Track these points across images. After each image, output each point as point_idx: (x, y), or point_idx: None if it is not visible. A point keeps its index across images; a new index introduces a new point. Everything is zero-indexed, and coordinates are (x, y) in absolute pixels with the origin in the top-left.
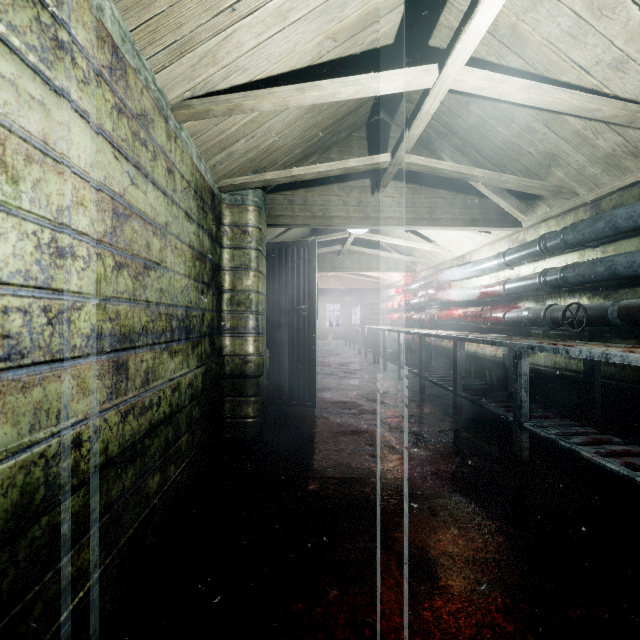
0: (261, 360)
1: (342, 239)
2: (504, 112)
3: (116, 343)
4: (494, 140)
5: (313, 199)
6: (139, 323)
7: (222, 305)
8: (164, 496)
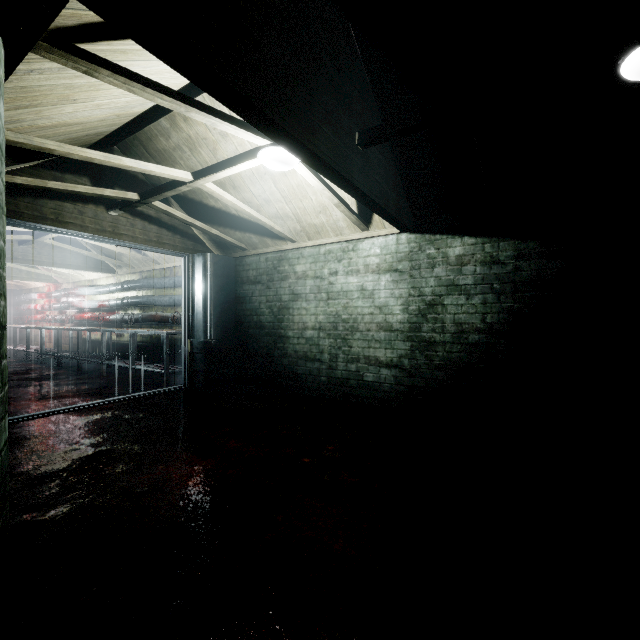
0: None
1: None
2: None
3: None
4: None
5: None
6: None
7: None
8: None
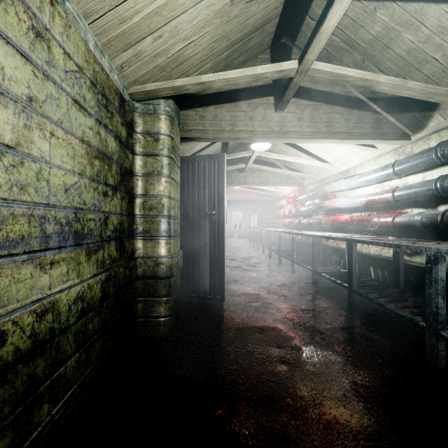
0: (172, 262)
1: (245, 160)
2: (415, 13)
3: None
4: (397, 49)
5: (222, 115)
6: None
7: (135, 209)
8: None
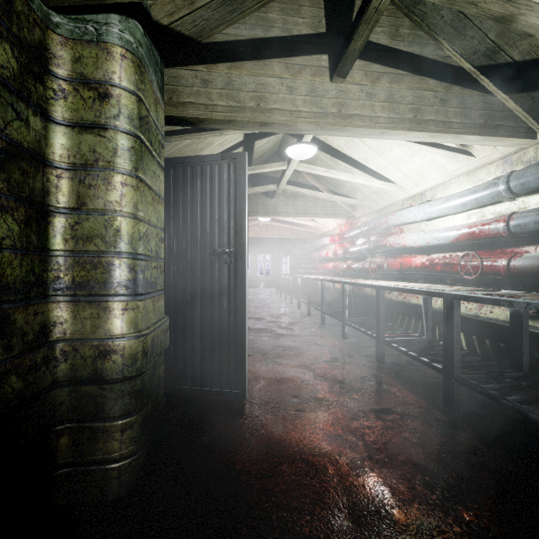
0: (139, 345)
1: (276, 181)
2: None
3: None
4: None
5: (241, 80)
6: None
7: (52, 239)
8: None
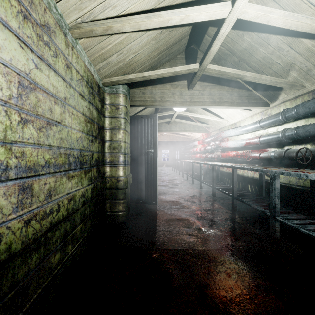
0: (127, 179)
1: (171, 115)
2: (264, 39)
3: (22, 173)
4: (257, 56)
5: (155, 91)
6: (43, 159)
7: (105, 149)
8: (63, 266)
